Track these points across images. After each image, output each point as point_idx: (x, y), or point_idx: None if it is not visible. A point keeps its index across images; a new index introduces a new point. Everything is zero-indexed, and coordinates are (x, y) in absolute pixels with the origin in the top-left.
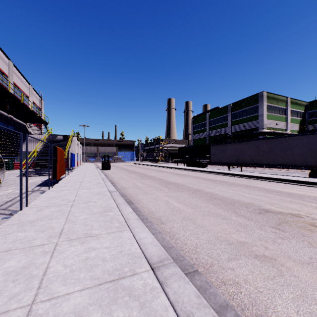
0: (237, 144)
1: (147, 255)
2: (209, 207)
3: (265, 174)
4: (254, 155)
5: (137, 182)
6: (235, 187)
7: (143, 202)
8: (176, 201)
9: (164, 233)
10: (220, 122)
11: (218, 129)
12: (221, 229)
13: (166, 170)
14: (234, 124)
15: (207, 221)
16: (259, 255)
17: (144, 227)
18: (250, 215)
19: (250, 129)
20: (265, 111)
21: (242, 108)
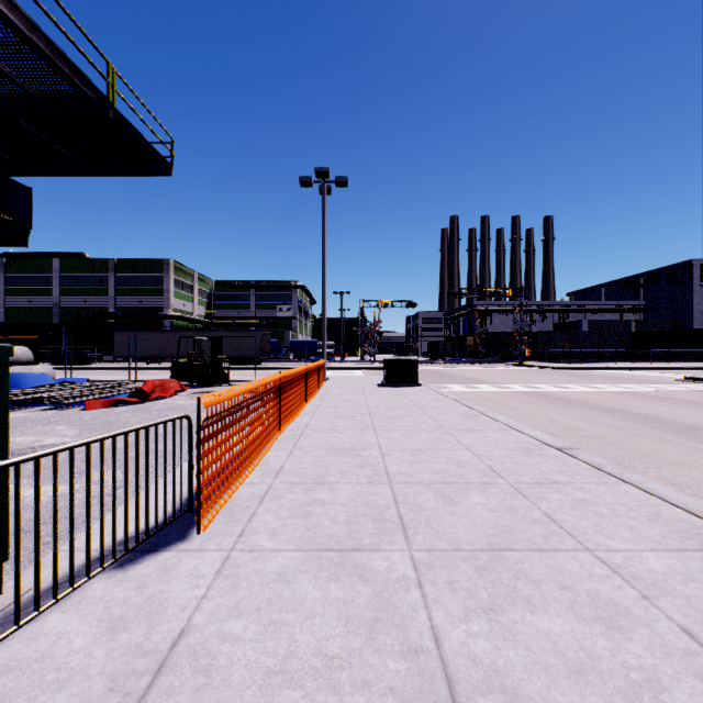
0: (162, 334)
1: None
2: None
3: None
4: (184, 348)
5: None
6: None
7: None
8: None
9: None
10: (91, 285)
11: (85, 295)
12: None
13: None
14: (121, 294)
15: None
16: None
17: None
18: None
19: (152, 307)
20: (173, 286)
21: (138, 273)
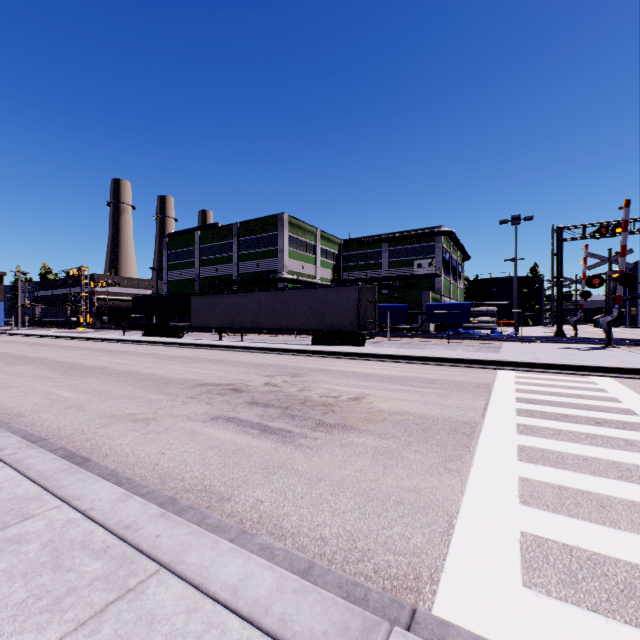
0: (232, 296)
1: None
2: (125, 390)
3: (262, 343)
4: (255, 315)
5: None
6: (199, 363)
7: None
8: (70, 391)
9: (19, 424)
10: (221, 253)
11: (216, 264)
12: (118, 408)
13: (89, 346)
14: (242, 260)
15: (105, 404)
16: (141, 419)
17: None
18: (176, 391)
19: (267, 271)
20: (286, 244)
21: (256, 234)
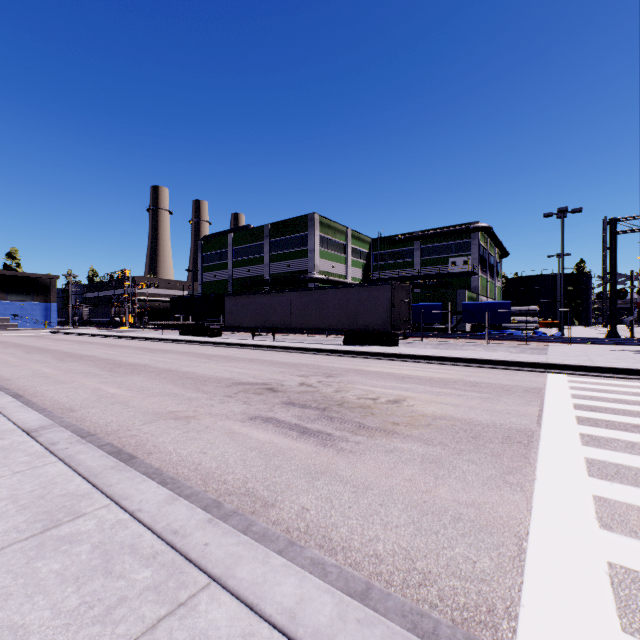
0: (264, 296)
1: (25, 427)
2: (165, 388)
3: (294, 343)
4: (287, 315)
5: (47, 367)
6: (234, 362)
7: (48, 394)
8: (115, 387)
9: (70, 419)
10: (252, 254)
11: (248, 265)
12: (160, 405)
13: (131, 344)
14: (274, 260)
15: (148, 401)
16: (181, 417)
17: (31, 410)
18: (214, 389)
19: (298, 271)
20: (317, 244)
21: (287, 235)
